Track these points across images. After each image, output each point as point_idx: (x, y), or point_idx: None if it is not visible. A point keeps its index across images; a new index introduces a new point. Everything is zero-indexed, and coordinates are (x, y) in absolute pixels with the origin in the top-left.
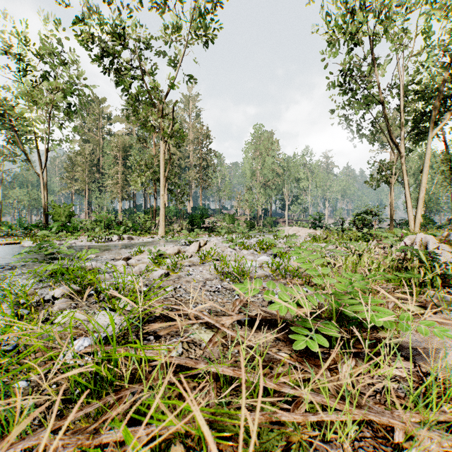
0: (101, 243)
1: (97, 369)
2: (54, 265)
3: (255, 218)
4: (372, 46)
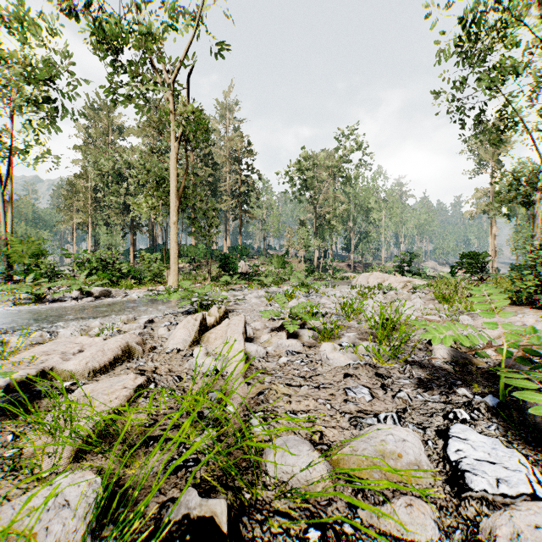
0: (29, 305)
1: None
2: None
3: (311, 261)
4: None
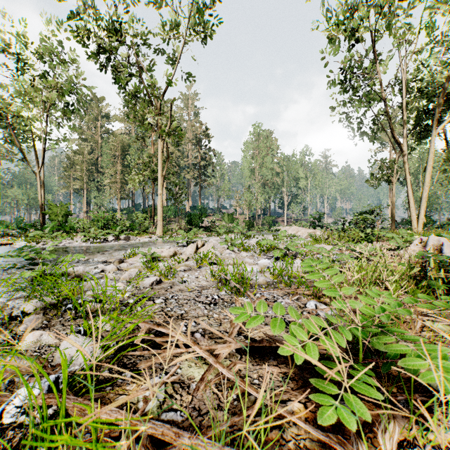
0: (96, 243)
1: None
2: (31, 273)
3: (254, 217)
4: (374, 41)
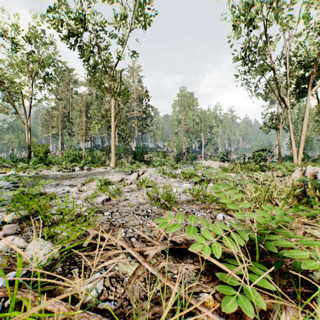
0: (66, 172)
1: (4, 317)
2: (13, 193)
3: (180, 154)
4: (266, 27)
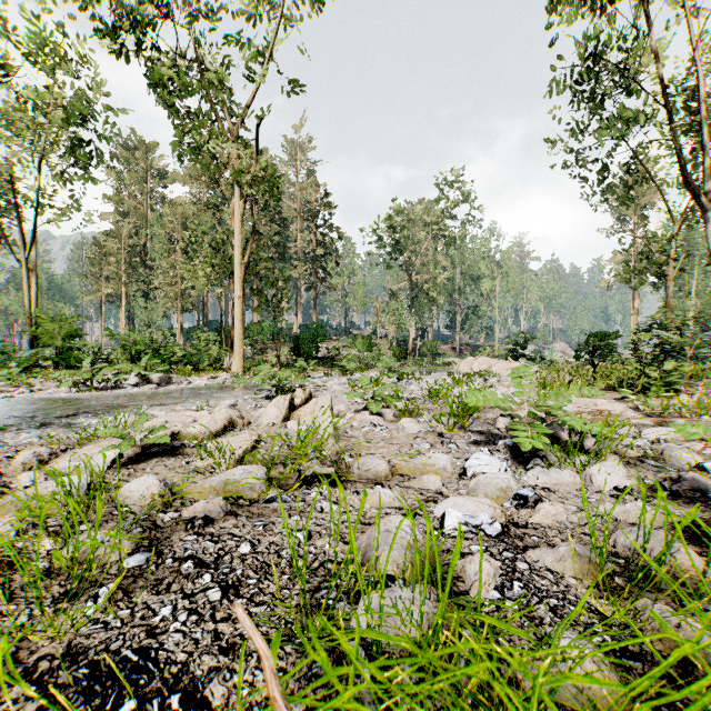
0: (90, 392)
1: None
2: None
3: (405, 343)
4: None
